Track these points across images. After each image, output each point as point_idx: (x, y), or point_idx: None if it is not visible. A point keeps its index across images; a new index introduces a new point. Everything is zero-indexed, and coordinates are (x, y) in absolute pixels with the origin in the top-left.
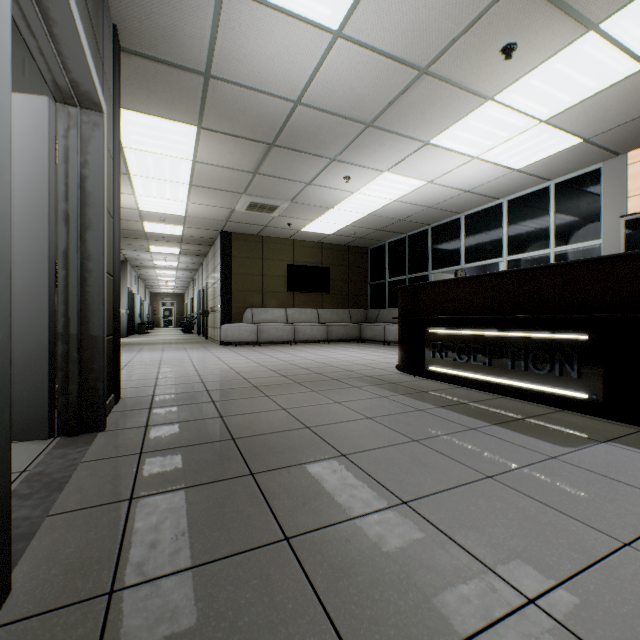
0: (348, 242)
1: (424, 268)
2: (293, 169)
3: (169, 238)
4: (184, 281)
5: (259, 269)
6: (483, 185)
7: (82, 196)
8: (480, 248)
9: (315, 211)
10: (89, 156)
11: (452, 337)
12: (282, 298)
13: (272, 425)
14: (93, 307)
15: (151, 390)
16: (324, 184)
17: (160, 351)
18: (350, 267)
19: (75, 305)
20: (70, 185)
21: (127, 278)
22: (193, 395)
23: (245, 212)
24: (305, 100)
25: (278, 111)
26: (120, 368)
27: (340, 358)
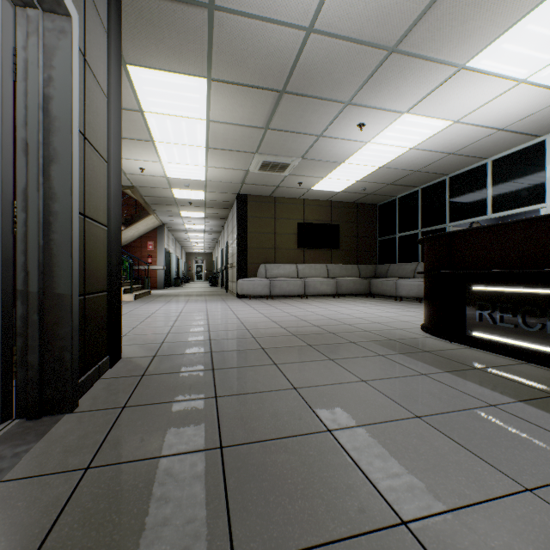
0: (357, 199)
1: (440, 221)
2: (304, 120)
3: (194, 203)
4: (211, 242)
5: (272, 228)
6: (523, 119)
7: (45, 121)
8: (512, 195)
9: (325, 167)
10: (54, 71)
11: (511, 297)
12: (293, 254)
13: (278, 420)
14: (58, 258)
15: (155, 348)
16: (336, 135)
17: (184, 303)
18: (358, 223)
19: (35, 256)
20: (29, 106)
21: (164, 240)
22: (194, 358)
23: (258, 173)
24: (318, 25)
25: (288, 45)
26: (120, 326)
27: (353, 314)
